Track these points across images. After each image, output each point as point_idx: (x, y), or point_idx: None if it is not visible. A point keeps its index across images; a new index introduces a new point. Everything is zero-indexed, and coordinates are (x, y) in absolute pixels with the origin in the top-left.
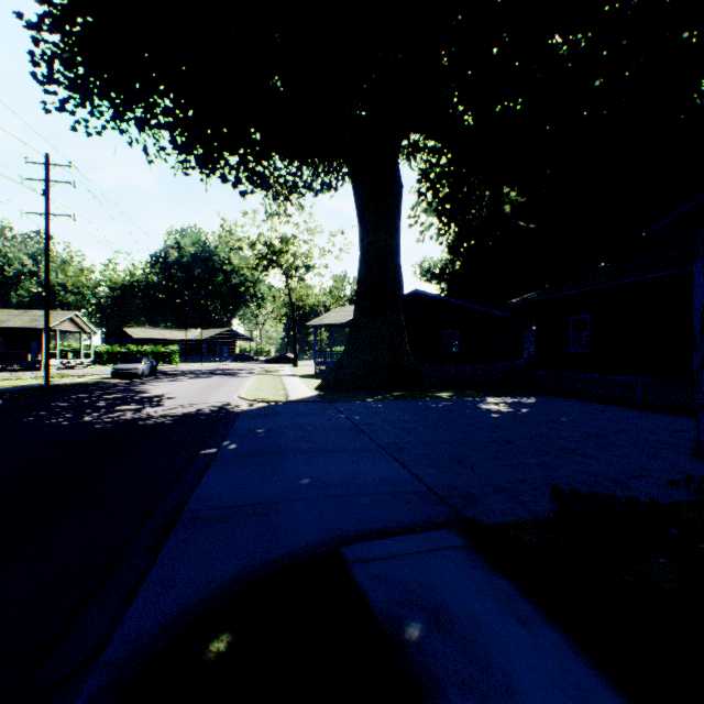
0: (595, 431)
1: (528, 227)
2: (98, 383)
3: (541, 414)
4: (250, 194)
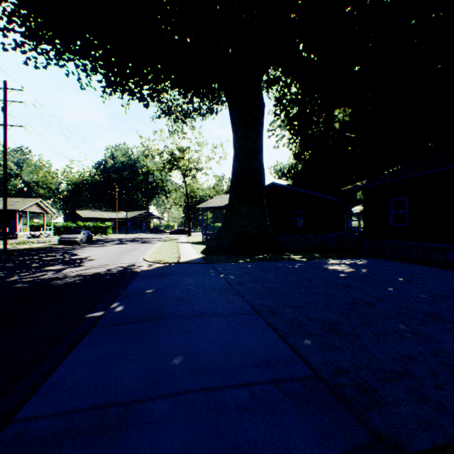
0: (436, 291)
1: (353, 136)
2: (46, 248)
3: (379, 274)
4: (158, 118)
